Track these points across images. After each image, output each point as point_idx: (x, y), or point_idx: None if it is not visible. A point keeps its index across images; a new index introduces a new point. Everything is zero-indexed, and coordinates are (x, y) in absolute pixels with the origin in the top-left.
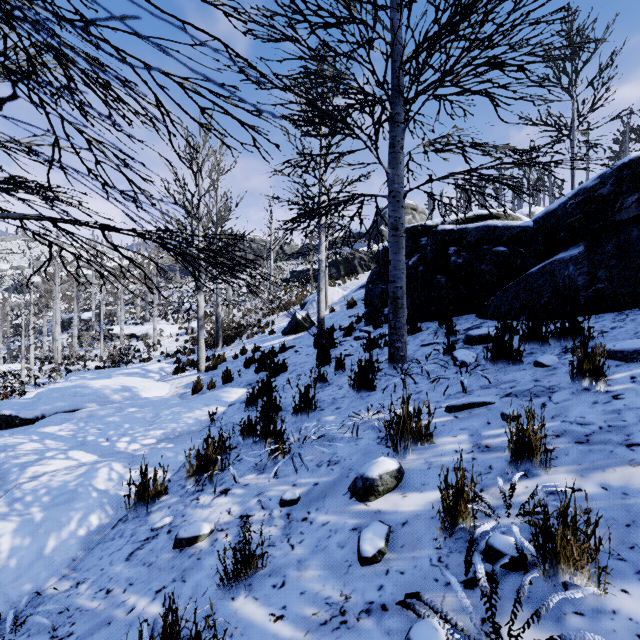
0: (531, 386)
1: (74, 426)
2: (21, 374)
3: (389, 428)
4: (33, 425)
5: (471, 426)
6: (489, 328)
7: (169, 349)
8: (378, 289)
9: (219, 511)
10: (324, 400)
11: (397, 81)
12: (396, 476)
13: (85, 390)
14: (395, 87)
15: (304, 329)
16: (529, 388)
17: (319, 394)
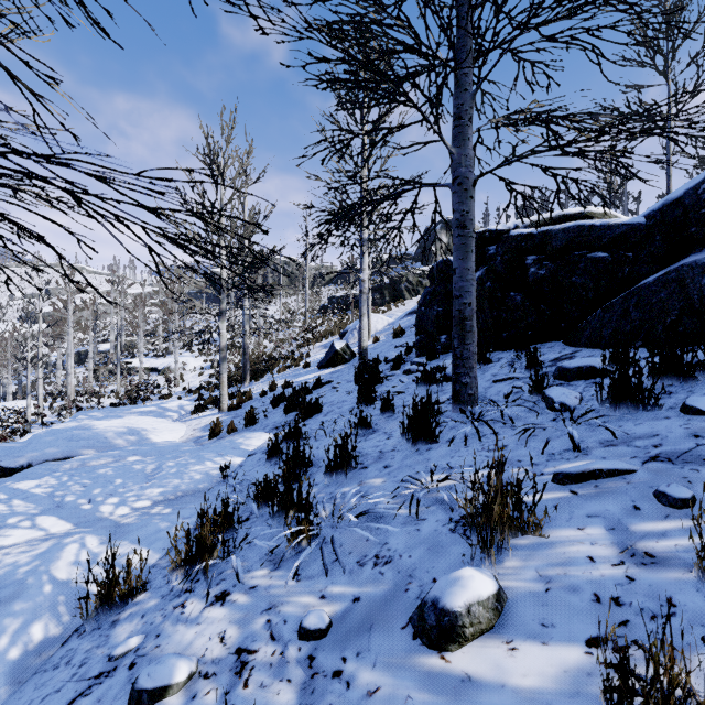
0: (691, 445)
1: (55, 481)
2: (27, 412)
3: (475, 516)
4: (11, 477)
5: (606, 511)
6: (592, 358)
7: (192, 384)
8: (433, 312)
9: (208, 634)
10: (368, 453)
11: (464, 31)
12: (495, 607)
13: (84, 433)
14: (461, 39)
15: (343, 361)
16: (689, 448)
17: (361, 444)
